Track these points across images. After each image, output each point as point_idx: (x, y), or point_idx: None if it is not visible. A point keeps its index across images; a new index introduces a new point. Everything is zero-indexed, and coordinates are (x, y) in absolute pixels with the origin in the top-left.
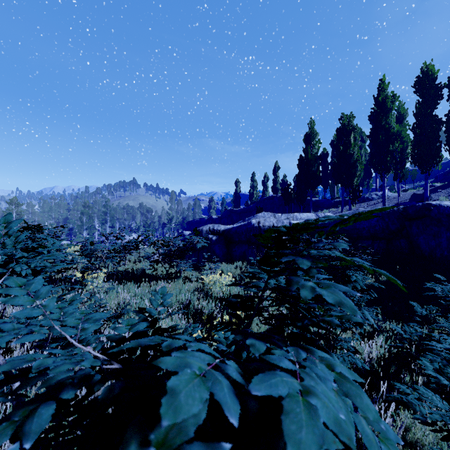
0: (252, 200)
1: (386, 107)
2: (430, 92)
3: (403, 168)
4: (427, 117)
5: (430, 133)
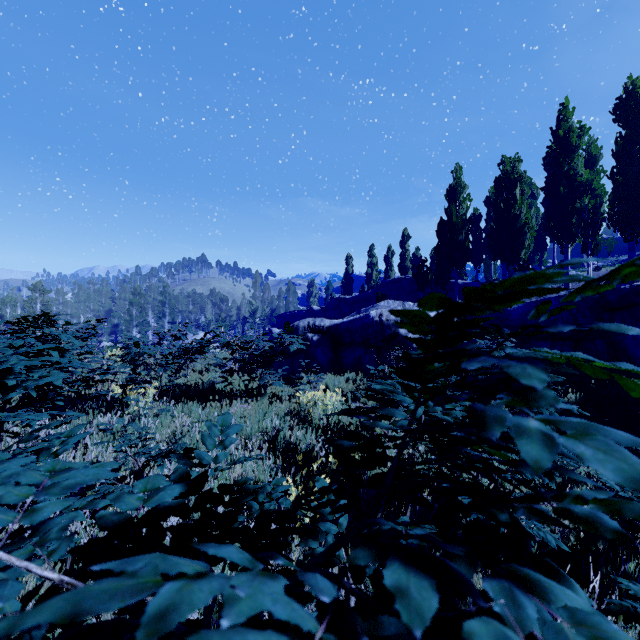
0: (370, 283)
1: (570, 145)
2: (639, 120)
3: (596, 234)
4: (633, 157)
5: (639, 181)
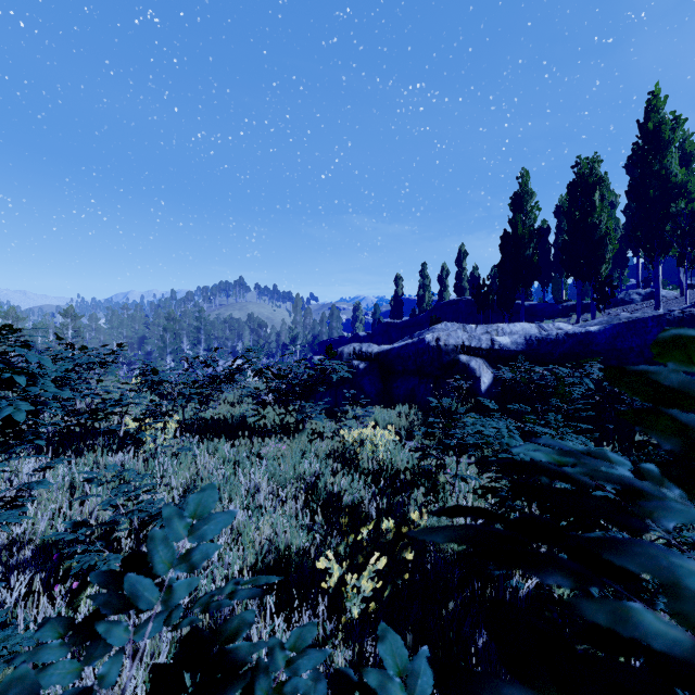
0: (422, 306)
1: (661, 140)
2: None
3: None
4: None
5: None
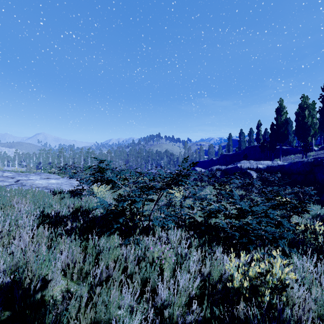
0: (241, 146)
1: None
2: None
3: None
4: None
5: None
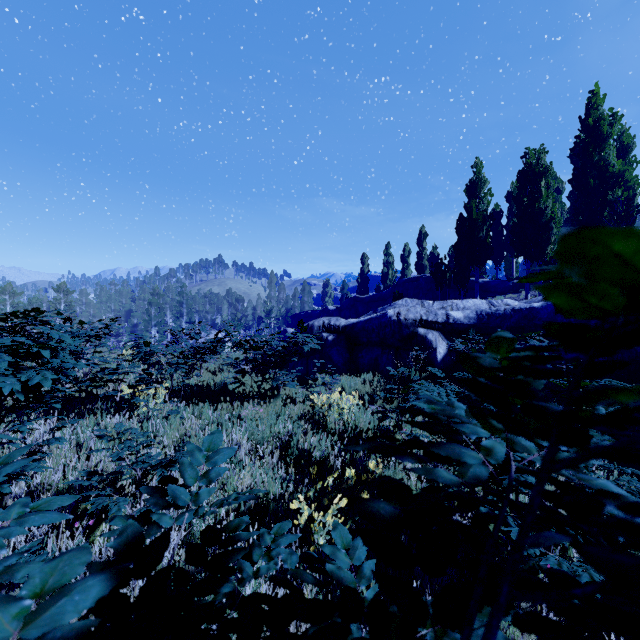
0: (386, 283)
1: (600, 134)
2: None
3: None
4: None
5: None
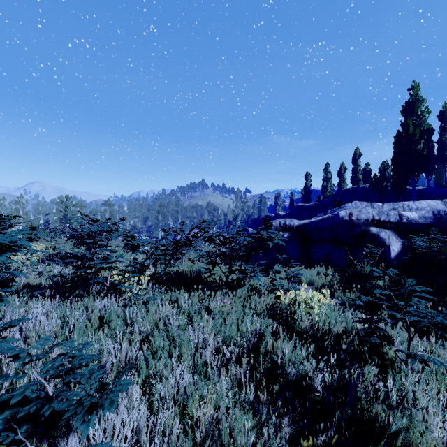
0: (326, 194)
1: None
2: None
3: None
4: None
5: None
